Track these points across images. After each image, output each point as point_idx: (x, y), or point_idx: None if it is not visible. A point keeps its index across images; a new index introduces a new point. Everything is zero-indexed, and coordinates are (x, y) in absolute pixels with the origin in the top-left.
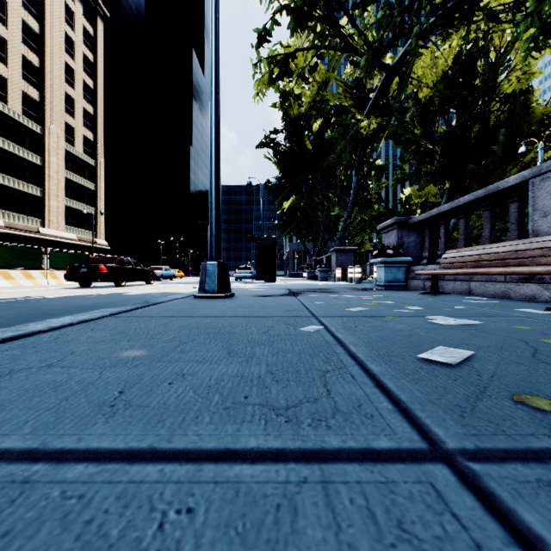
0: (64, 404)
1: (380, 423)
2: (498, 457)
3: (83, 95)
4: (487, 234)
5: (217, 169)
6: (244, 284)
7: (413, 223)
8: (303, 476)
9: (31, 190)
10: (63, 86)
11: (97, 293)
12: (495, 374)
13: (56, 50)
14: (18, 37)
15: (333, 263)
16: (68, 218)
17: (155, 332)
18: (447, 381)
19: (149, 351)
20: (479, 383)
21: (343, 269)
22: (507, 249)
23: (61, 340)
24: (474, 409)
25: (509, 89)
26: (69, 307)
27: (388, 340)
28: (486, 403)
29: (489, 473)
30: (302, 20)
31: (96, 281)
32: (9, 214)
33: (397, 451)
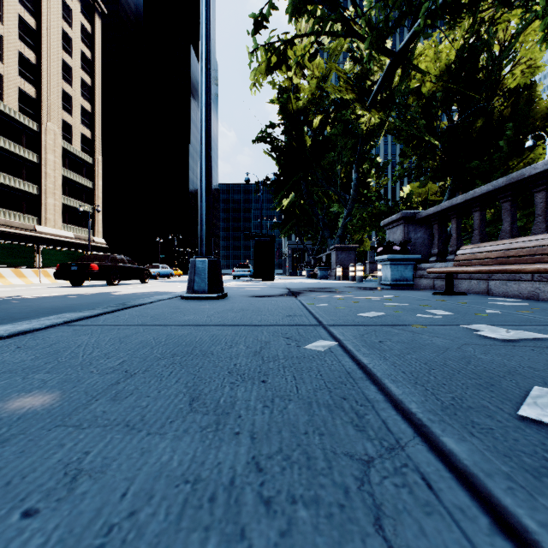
0: None
1: None
2: None
3: (81, 93)
4: (508, 228)
5: (208, 154)
6: (242, 283)
7: (421, 218)
8: None
9: (27, 188)
10: (60, 83)
11: (85, 292)
12: None
13: (53, 46)
14: (14, 33)
15: (333, 261)
16: (65, 216)
17: (101, 353)
18: None
19: (61, 396)
20: None
21: (343, 267)
22: (539, 243)
23: None
24: None
25: (513, 83)
26: (41, 309)
27: (440, 369)
28: None
29: None
30: (302, 3)
31: (87, 279)
32: (5, 212)
33: None
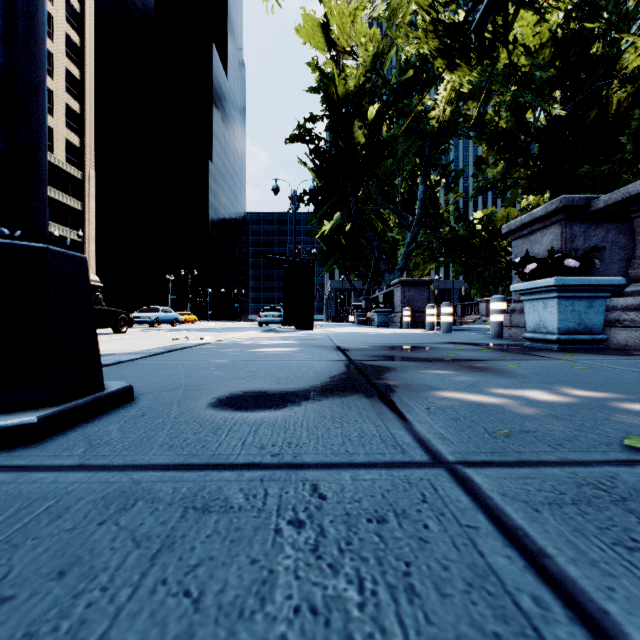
0: None
1: None
2: None
3: (66, 88)
4: None
5: None
6: (259, 334)
7: (607, 205)
8: None
9: None
10: None
11: None
12: None
13: None
14: None
15: (397, 302)
16: None
17: None
18: None
19: None
20: None
21: (412, 309)
22: None
23: None
24: None
25: (636, 61)
26: None
27: None
28: None
29: None
30: None
31: None
32: None
33: None
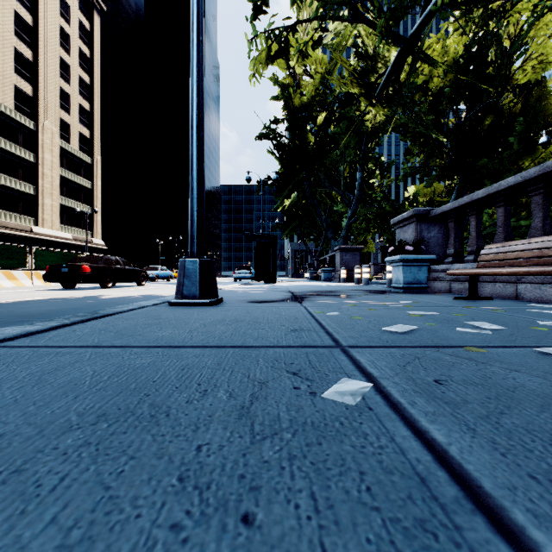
0: None
1: None
2: None
3: (79, 91)
4: (539, 224)
5: (199, 139)
6: (242, 285)
7: (435, 215)
8: None
9: (24, 188)
10: (57, 81)
11: (72, 296)
12: None
13: (50, 44)
14: (10, 29)
15: (338, 263)
16: (63, 217)
17: None
18: None
19: None
20: None
21: (348, 269)
22: None
23: None
24: None
25: (523, 78)
26: (8, 317)
27: None
28: None
29: None
30: None
31: (79, 282)
32: (1, 213)
33: None
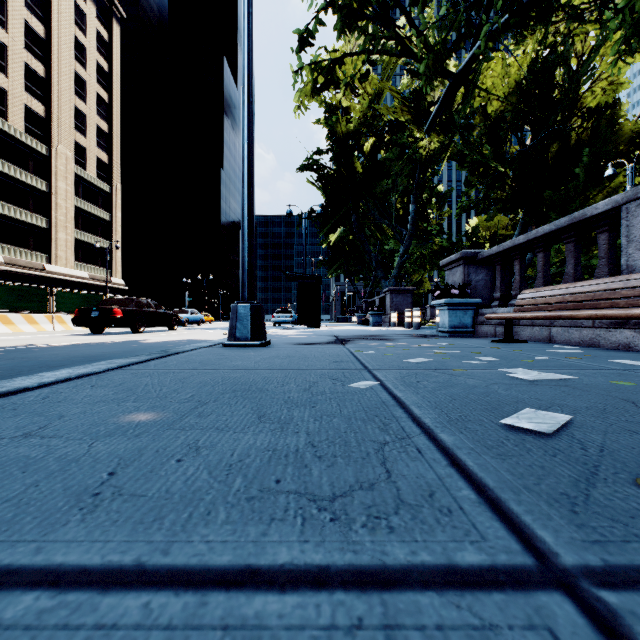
0: (30, 491)
1: (461, 522)
2: (639, 581)
3: (96, 110)
4: (571, 271)
5: (250, 193)
6: (284, 330)
7: (482, 258)
8: (356, 616)
9: (35, 221)
10: (72, 99)
11: (110, 340)
12: (605, 448)
13: (64, 57)
14: (20, 42)
15: (387, 306)
16: (78, 253)
17: (169, 390)
18: (543, 458)
19: (158, 415)
20: (586, 460)
21: (399, 312)
22: (597, 288)
23: (50, 400)
24: (588, 500)
25: (593, 102)
26: (74, 358)
27: (460, 400)
28: (603, 490)
29: (633, 609)
30: (351, 19)
31: (110, 326)
32: (10, 249)
33: (491, 570)
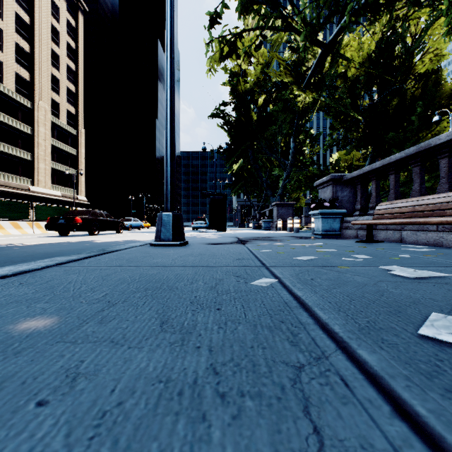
0: None
1: None
2: None
3: (67, 77)
4: (417, 188)
5: (172, 127)
6: (199, 233)
7: (347, 179)
8: None
9: (23, 155)
10: (49, 68)
11: (71, 240)
12: None
13: (44, 38)
14: (12, 27)
15: (275, 215)
16: (54, 178)
17: (87, 288)
18: None
19: (59, 320)
20: None
21: (283, 220)
22: (442, 200)
23: None
24: None
25: (422, 68)
26: (36, 254)
27: (358, 300)
28: None
29: None
30: (249, 3)
31: (72, 230)
32: (4, 175)
33: None
